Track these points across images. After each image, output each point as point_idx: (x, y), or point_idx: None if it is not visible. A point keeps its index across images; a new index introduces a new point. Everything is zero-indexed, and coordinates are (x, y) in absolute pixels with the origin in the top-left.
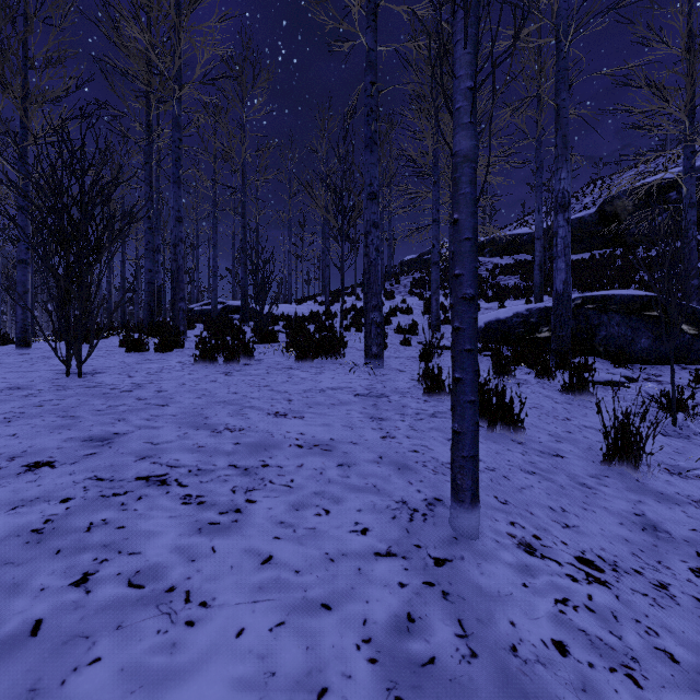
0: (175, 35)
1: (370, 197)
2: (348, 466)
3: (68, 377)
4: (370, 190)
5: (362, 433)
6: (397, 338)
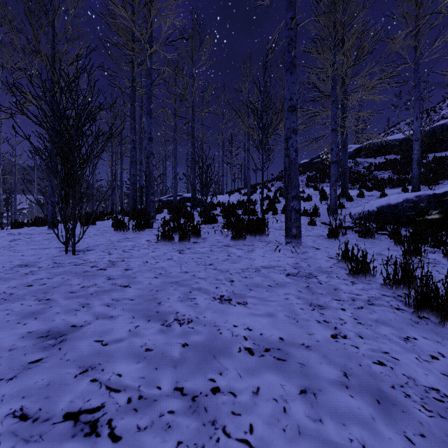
0: (148, 13)
1: (290, 109)
2: (313, 394)
3: (66, 255)
4: (290, 104)
5: (309, 329)
6: (304, 219)
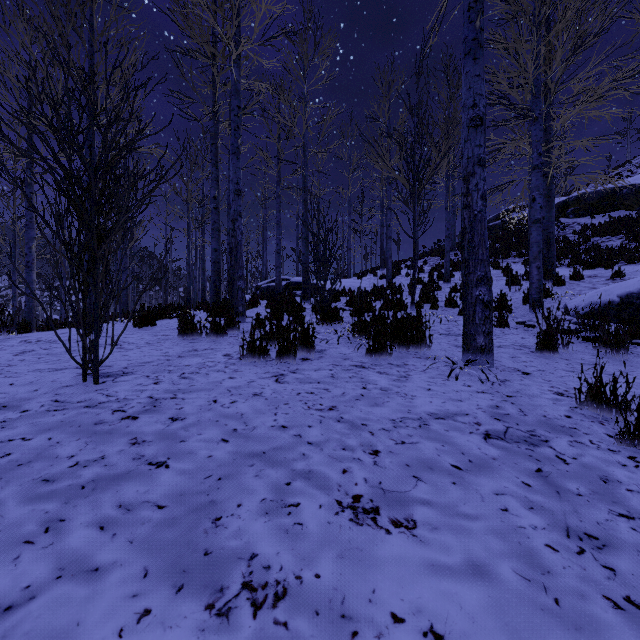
0: None
1: (472, 123)
2: None
3: (82, 383)
4: (473, 114)
5: None
6: None
